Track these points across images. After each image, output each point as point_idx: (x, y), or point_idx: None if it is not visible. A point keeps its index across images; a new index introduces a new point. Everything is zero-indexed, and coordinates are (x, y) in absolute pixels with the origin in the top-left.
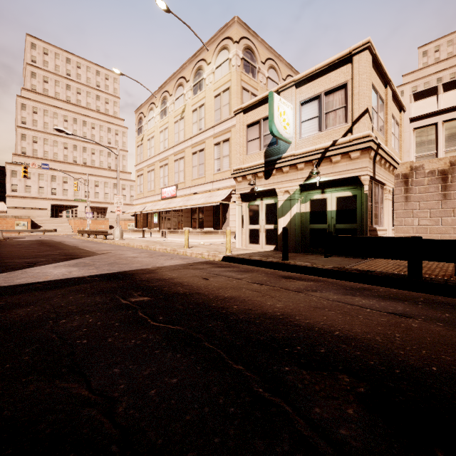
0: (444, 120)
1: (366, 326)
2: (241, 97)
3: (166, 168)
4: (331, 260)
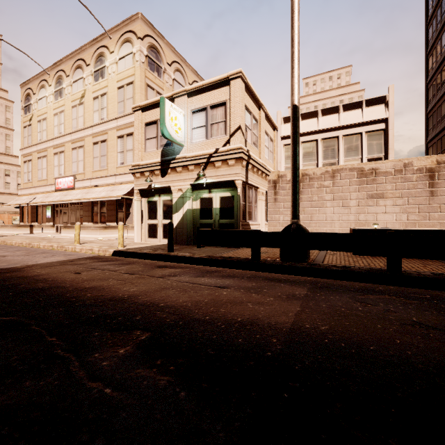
0: (301, 141)
1: (189, 297)
2: (145, 93)
3: (62, 156)
4: (211, 250)
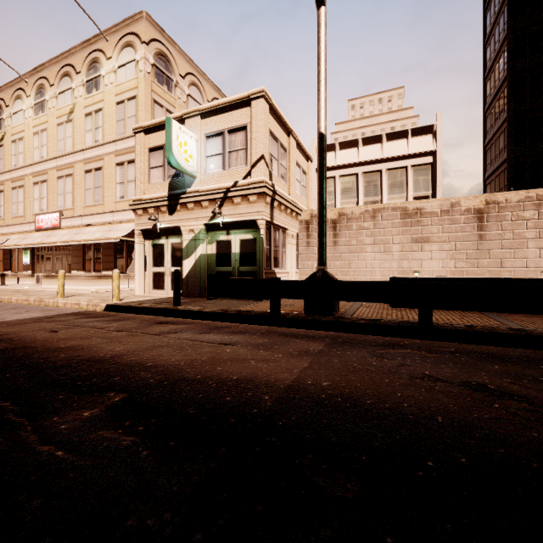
0: (340, 174)
1: (185, 356)
2: (151, 111)
3: (44, 186)
4: (227, 303)
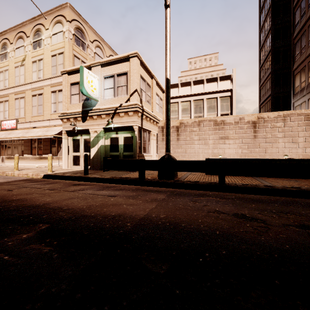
0: (181, 101)
1: (87, 203)
2: (73, 61)
3: (6, 104)
4: (116, 173)
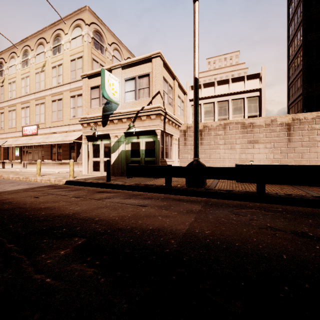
0: (203, 103)
1: (118, 213)
2: (91, 65)
3: (27, 110)
4: (138, 180)
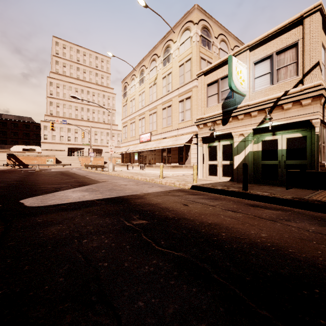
0: None
1: None
2: (199, 64)
3: (143, 120)
4: (286, 191)
